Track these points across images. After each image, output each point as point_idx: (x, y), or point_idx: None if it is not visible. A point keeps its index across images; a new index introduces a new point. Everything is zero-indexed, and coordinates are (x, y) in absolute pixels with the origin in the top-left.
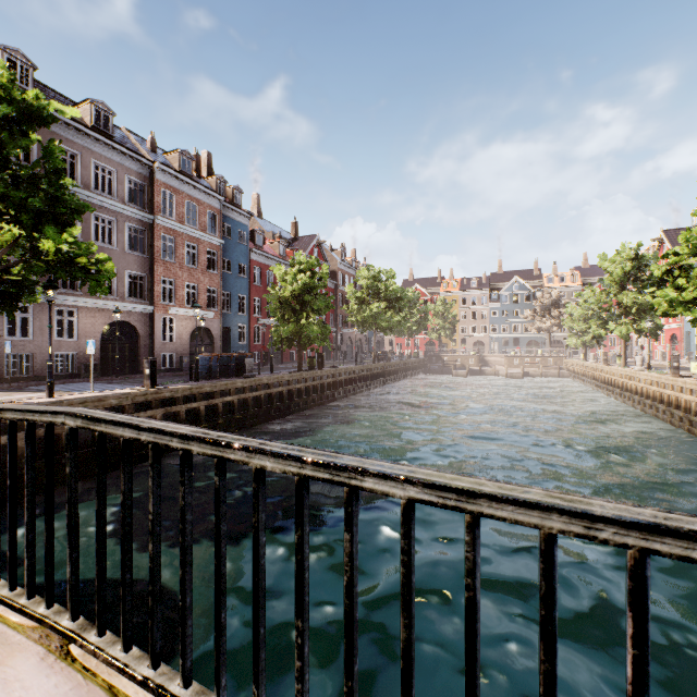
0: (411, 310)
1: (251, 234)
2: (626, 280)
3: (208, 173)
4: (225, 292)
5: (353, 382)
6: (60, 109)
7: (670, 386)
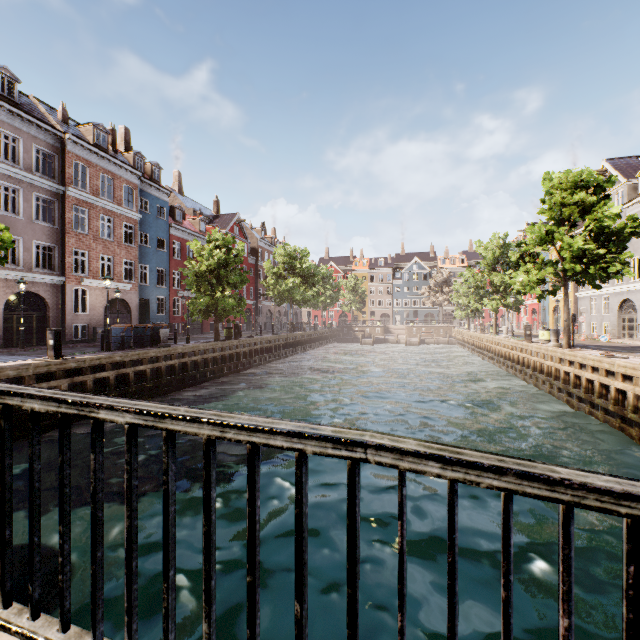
0: (325, 286)
1: (170, 210)
2: (496, 263)
3: (126, 148)
4: (144, 265)
5: (269, 351)
6: None
7: (524, 350)
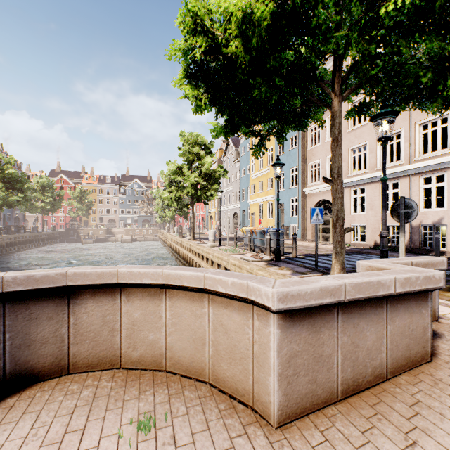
0: (45, 193)
1: None
2: None
3: None
4: None
5: None
6: None
7: (177, 242)
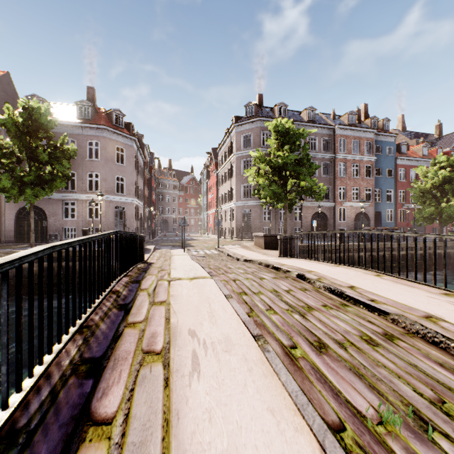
0: None
1: (396, 147)
2: None
3: (364, 117)
4: (377, 189)
5: None
6: (310, 131)
7: None
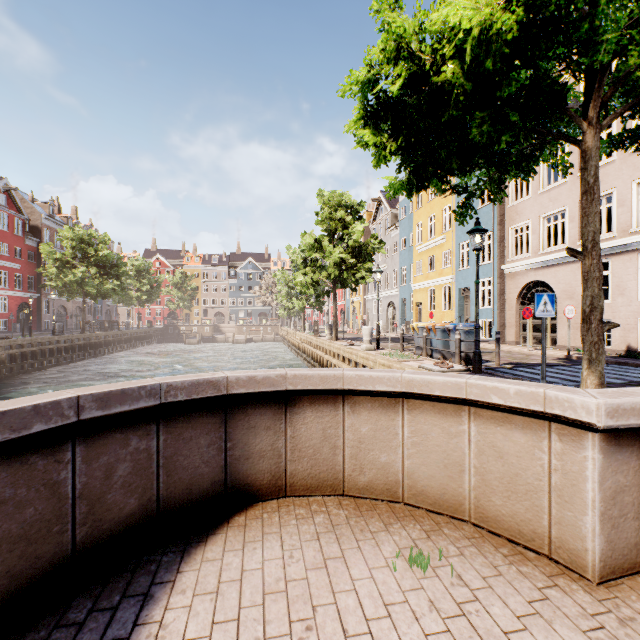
0: (141, 280)
1: None
2: None
3: None
4: None
5: (38, 355)
6: None
7: (311, 343)
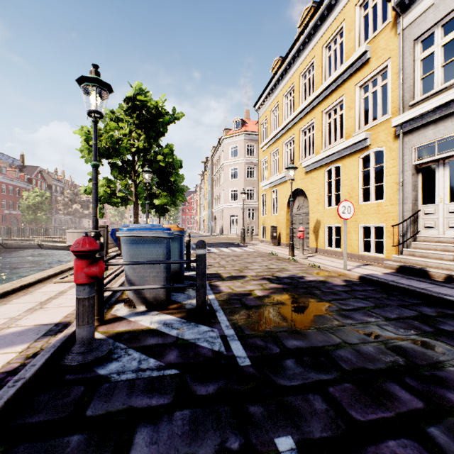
0: None
1: None
2: None
3: None
4: None
5: None
6: None
7: None
